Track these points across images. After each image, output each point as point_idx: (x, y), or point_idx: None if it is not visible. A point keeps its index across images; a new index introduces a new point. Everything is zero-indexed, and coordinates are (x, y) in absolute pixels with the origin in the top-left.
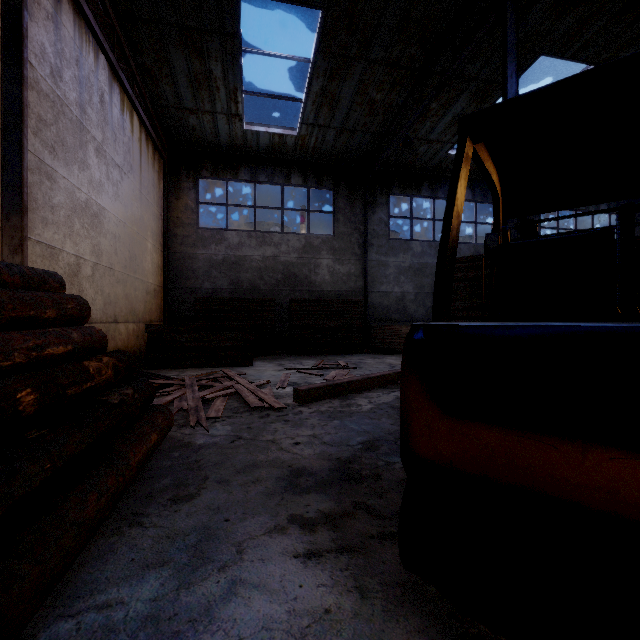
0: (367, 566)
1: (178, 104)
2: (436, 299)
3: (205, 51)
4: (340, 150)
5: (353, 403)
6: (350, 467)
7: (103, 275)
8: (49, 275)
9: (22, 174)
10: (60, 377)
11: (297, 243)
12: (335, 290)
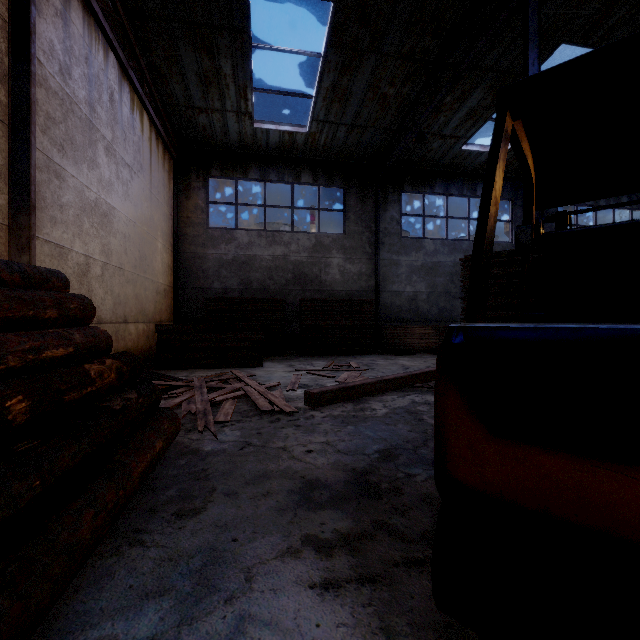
0: (393, 601)
1: (188, 103)
2: (471, 297)
3: (215, 48)
4: (351, 147)
5: (367, 407)
6: (367, 479)
7: (113, 275)
8: (52, 274)
9: (29, 172)
10: (57, 382)
11: (307, 242)
12: (346, 290)
